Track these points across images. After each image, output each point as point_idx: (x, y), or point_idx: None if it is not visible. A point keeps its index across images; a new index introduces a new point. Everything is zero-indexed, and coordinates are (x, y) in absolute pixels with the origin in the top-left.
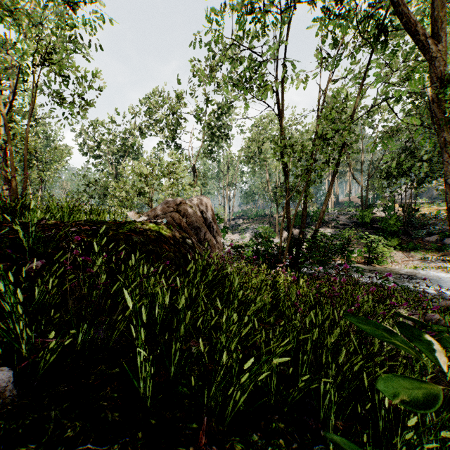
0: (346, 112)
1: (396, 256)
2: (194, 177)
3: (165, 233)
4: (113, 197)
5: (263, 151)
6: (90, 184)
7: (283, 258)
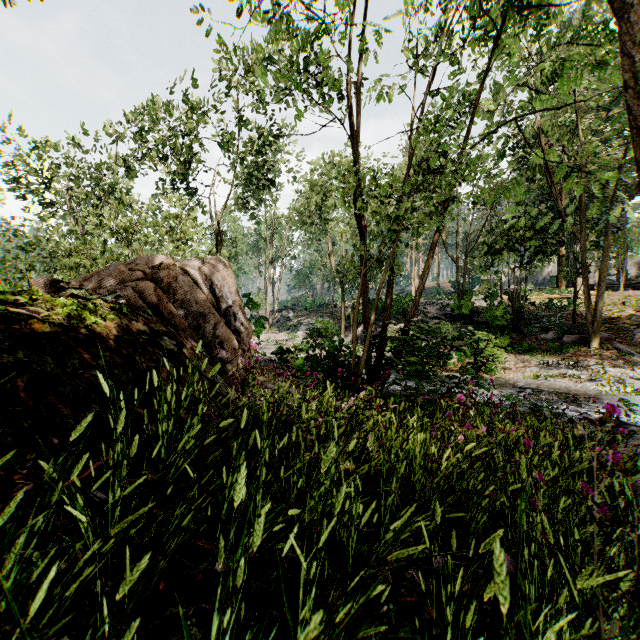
0: (463, 124)
1: (507, 360)
2: (216, 243)
3: (96, 321)
4: (67, 269)
5: (323, 209)
6: (26, 246)
7: (360, 369)
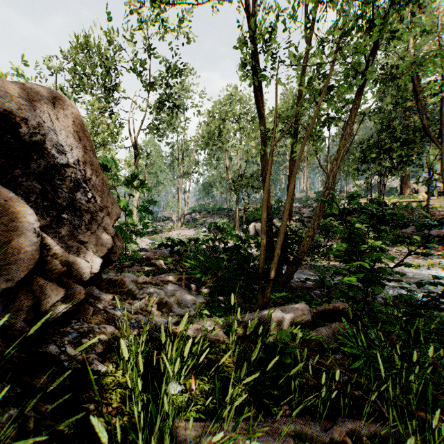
0: None
1: None
2: (135, 156)
3: None
4: None
5: (221, 131)
6: None
7: (272, 267)
